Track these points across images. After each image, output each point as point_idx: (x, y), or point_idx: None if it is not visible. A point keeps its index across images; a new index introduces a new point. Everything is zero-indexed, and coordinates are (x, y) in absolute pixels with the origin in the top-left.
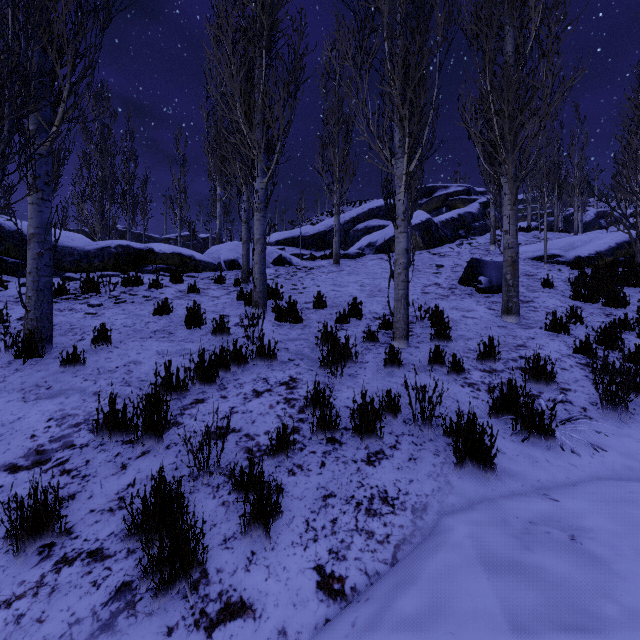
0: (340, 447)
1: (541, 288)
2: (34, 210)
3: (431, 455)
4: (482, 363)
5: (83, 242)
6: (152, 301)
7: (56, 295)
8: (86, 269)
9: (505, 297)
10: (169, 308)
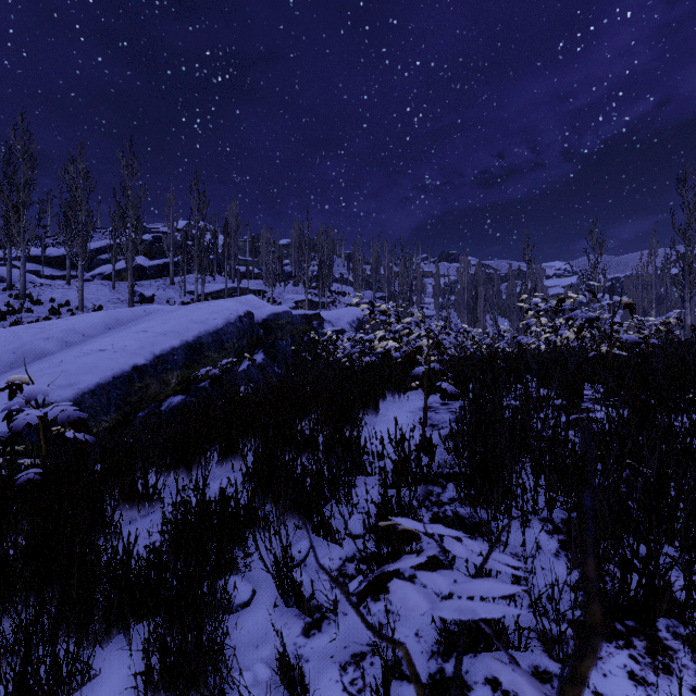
0: None
1: (165, 304)
2: None
3: None
4: None
5: None
6: None
7: None
8: None
9: (129, 303)
10: None
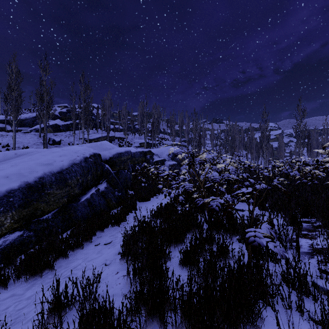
0: None
1: (67, 145)
2: None
3: None
4: None
5: None
6: None
7: None
8: None
9: (44, 145)
10: None
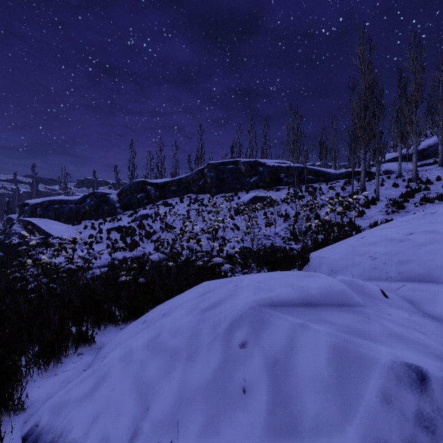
0: None
1: None
2: (363, 164)
3: None
4: None
5: (335, 171)
6: (373, 184)
7: (344, 185)
8: (337, 179)
9: None
10: (384, 184)
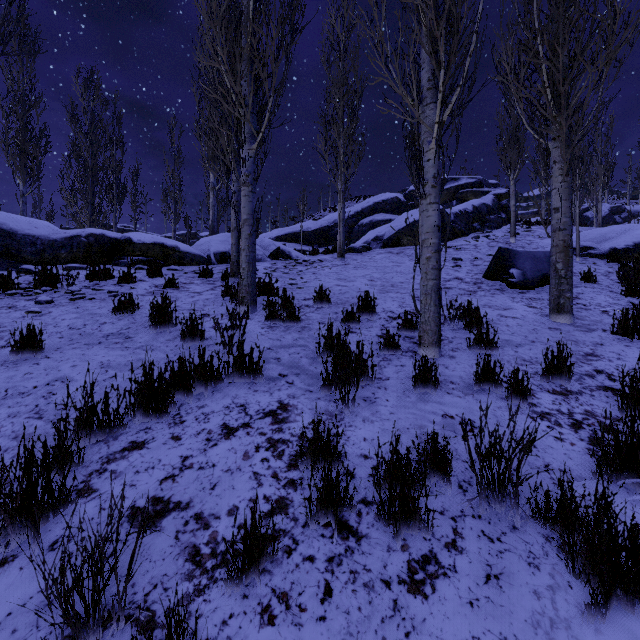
0: (358, 546)
1: (582, 283)
2: None
3: (524, 566)
4: (548, 380)
5: (49, 230)
6: (117, 297)
7: None
8: (51, 261)
9: (555, 291)
10: (133, 305)
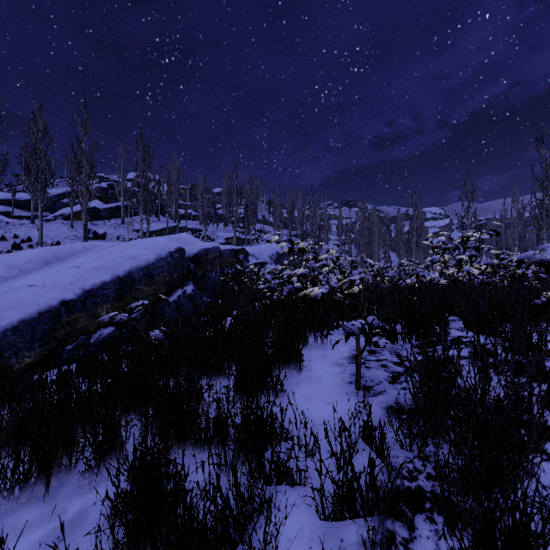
0: None
1: (116, 240)
2: None
3: None
4: None
5: None
6: None
7: None
8: None
9: (83, 239)
10: None
